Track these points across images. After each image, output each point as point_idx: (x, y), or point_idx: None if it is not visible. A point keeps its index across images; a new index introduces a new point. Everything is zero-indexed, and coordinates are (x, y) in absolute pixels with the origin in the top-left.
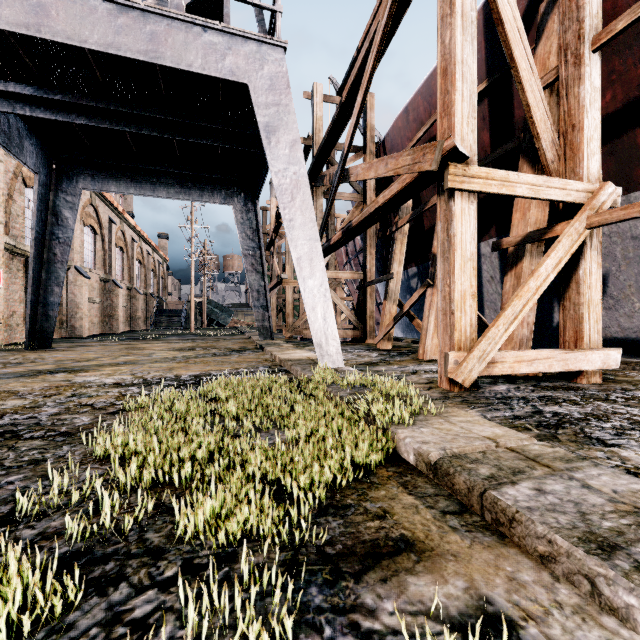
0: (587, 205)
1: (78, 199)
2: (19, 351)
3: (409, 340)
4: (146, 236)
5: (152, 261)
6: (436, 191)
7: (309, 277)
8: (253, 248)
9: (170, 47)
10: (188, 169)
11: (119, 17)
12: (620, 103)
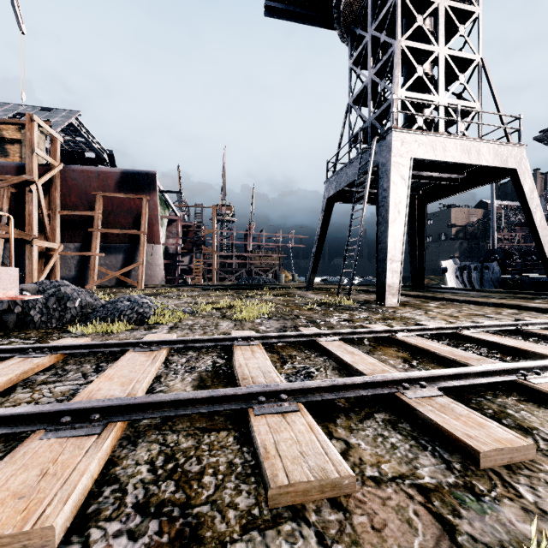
0: (58, 249)
1: None
2: None
3: None
4: None
5: None
6: None
7: None
8: None
9: None
10: None
11: None
12: (62, 222)
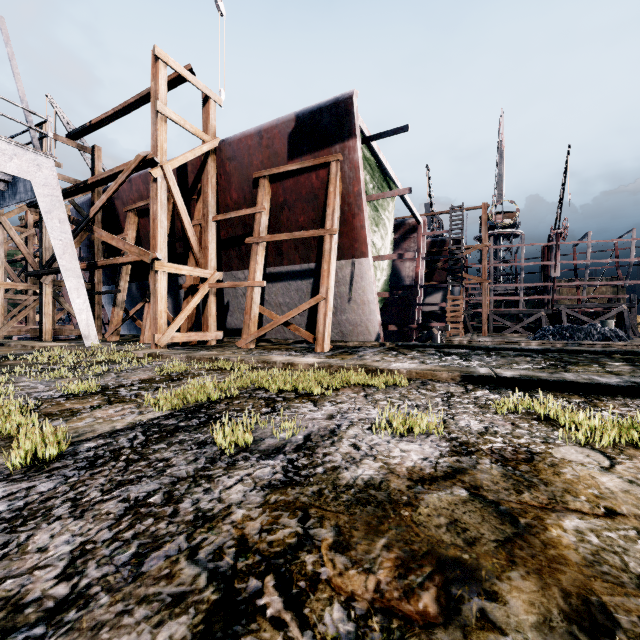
0: (209, 279)
1: None
2: None
3: (131, 335)
4: None
5: None
6: None
7: (77, 298)
8: None
9: None
10: None
11: None
12: (226, 237)
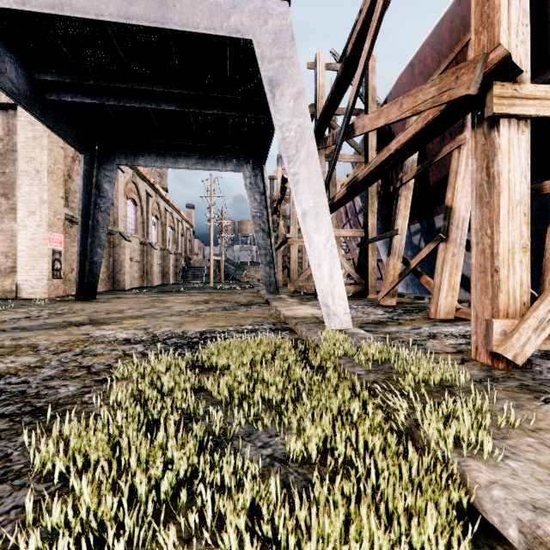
0: None
1: (115, 174)
2: (70, 302)
3: (412, 296)
4: (176, 206)
5: (181, 227)
6: (444, 143)
7: (314, 232)
8: (260, 210)
9: (178, 12)
10: (203, 141)
11: None
12: None
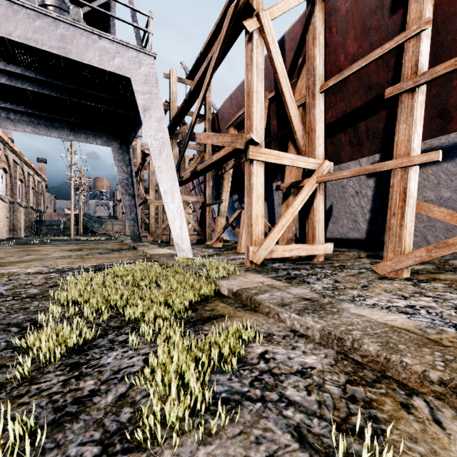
0: (317, 171)
1: None
2: None
3: (233, 241)
4: (27, 160)
5: (32, 180)
6: None
7: (171, 203)
8: (127, 178)
9: (75, 46)
10: (76, 118)
11: (36, 20)
12: (335, 118)
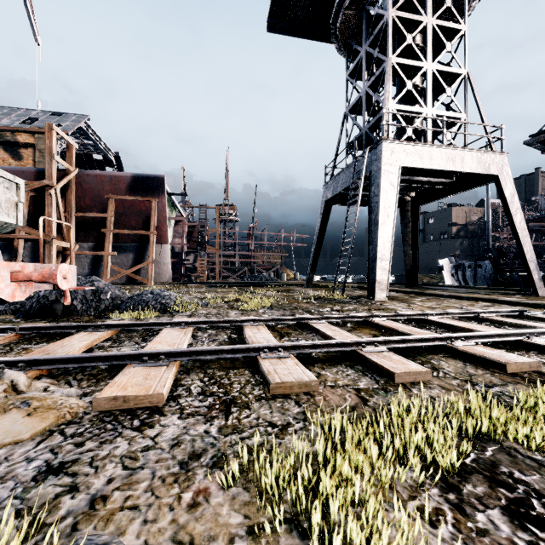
0: (74, 249)
1: None
2: None
3: None
4: None
5: None
6: None
7: None
8: None
9: None
10: None
11: None
12: (77, 223)
